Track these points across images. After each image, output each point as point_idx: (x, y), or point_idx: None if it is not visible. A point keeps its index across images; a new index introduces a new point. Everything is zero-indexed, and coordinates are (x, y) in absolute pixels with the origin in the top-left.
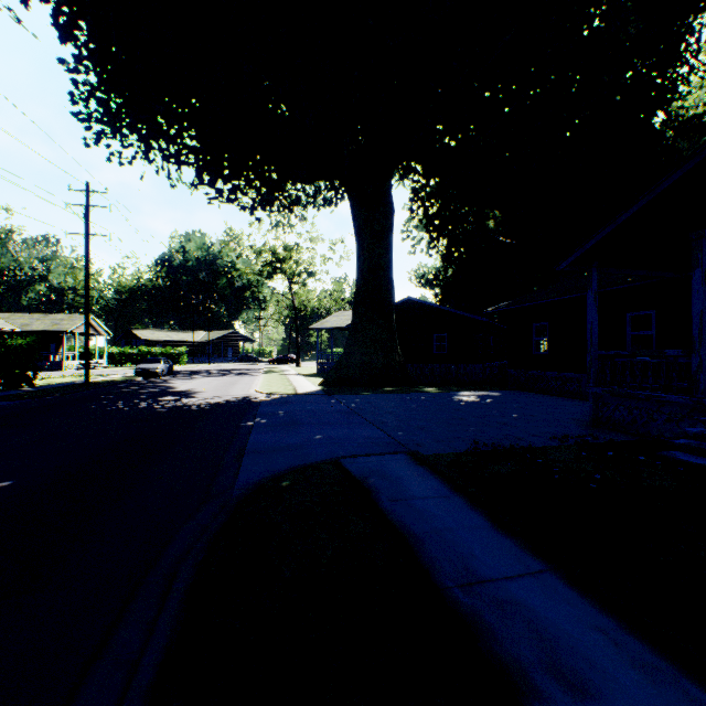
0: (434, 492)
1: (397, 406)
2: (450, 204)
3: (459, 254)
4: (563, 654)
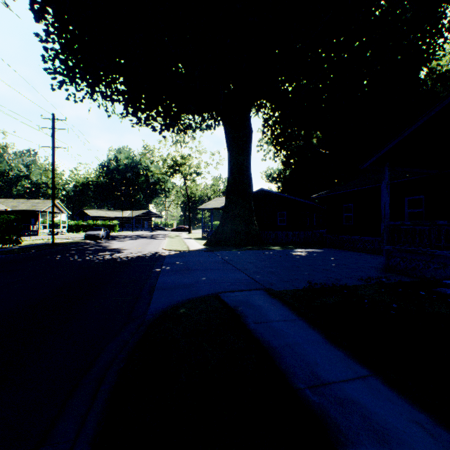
0: (284, 317)
1: (255, 258)
2: (288, 128)
3: (293, 161)
4: (393, 444)
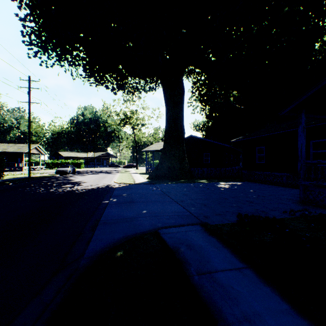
0: (229, 263)
1: (188, 190)
2: (212, 89)
3: (215, 114)
4: None
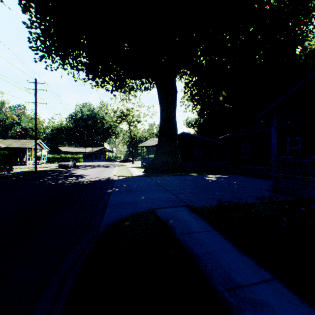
0: (203, 228)
1: (179, 182)
2: (202, 89)
3: (206, 112)
4: None
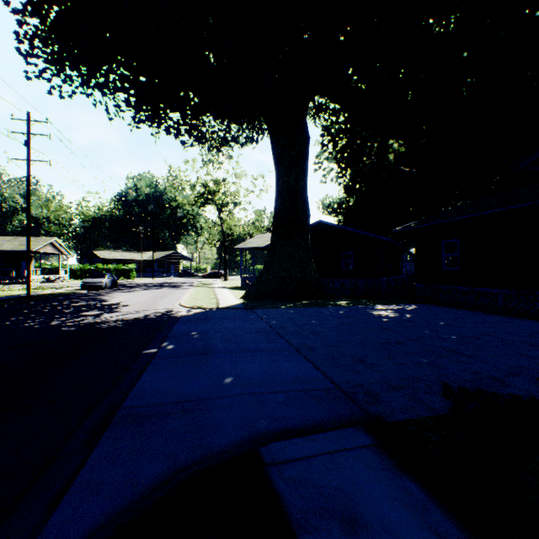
0: None
1: (319, 323)
2: (357, 138)
3: (360, 186)
4: None
